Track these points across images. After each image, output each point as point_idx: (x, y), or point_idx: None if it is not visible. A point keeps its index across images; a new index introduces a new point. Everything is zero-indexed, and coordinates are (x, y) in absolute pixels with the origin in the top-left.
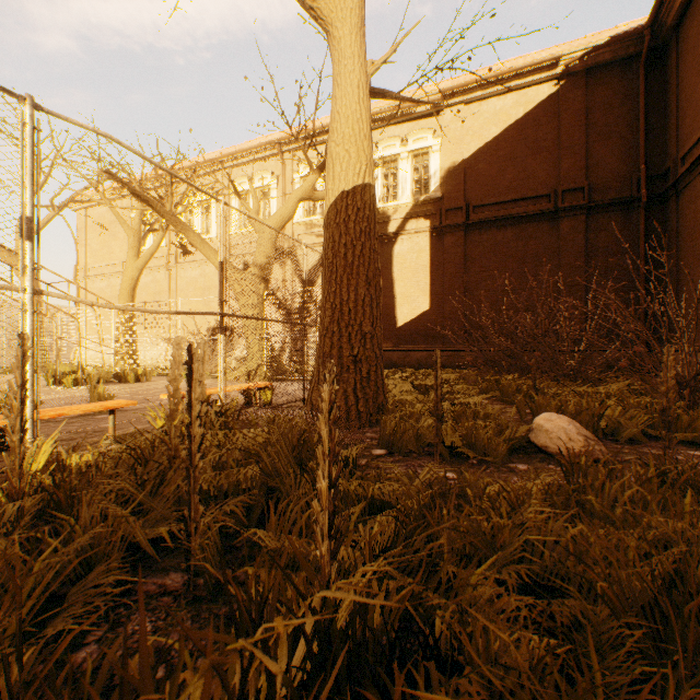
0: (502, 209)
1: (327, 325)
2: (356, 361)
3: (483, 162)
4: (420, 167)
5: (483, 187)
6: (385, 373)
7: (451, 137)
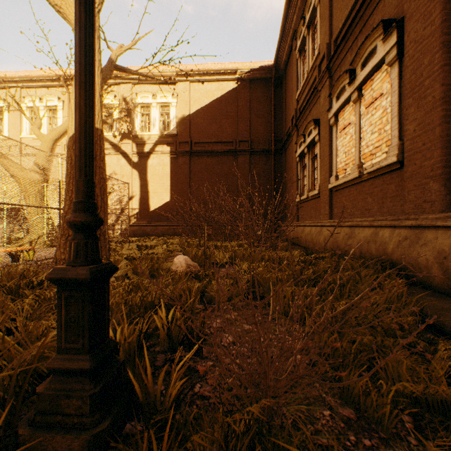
0: (210, 146)
1: (67, 210)
2: None
3: (200, 118)
4: (164, 114)
5: (200, 132)
6: (135, 239)
7: (182, 99)
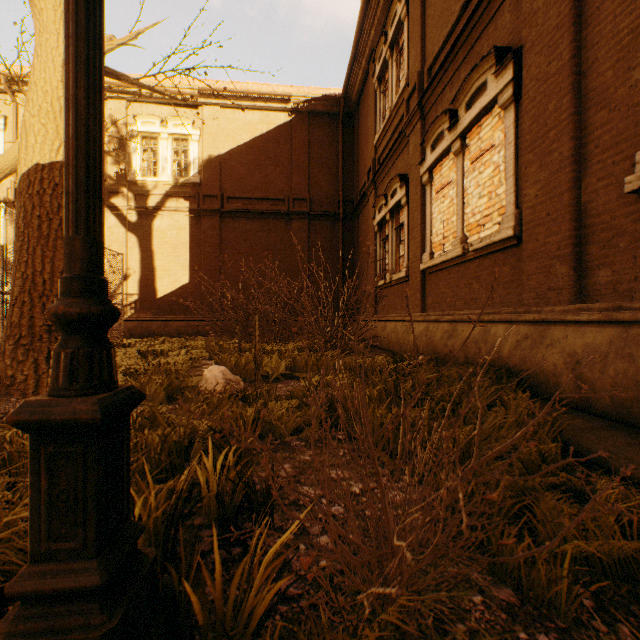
0: (251, 204)
1: (18, 294)
2: (51, 330)
3: (237, 161)
4: (181, 151)
5: (237, 182)
6: (134, 342)
7: (209, 132)
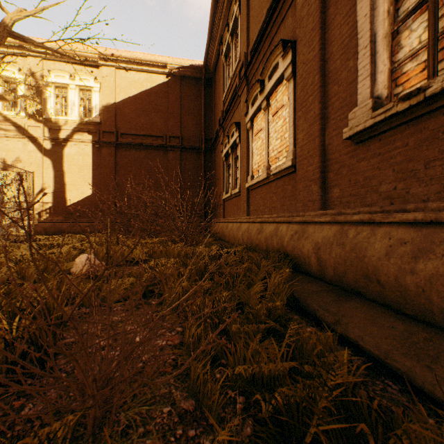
0: (139, 139)
1: None
2: None
3: (128, 108)
4: (85, 98)
5: (128, 123)
6: (43, 238)
7: (107, 85)
